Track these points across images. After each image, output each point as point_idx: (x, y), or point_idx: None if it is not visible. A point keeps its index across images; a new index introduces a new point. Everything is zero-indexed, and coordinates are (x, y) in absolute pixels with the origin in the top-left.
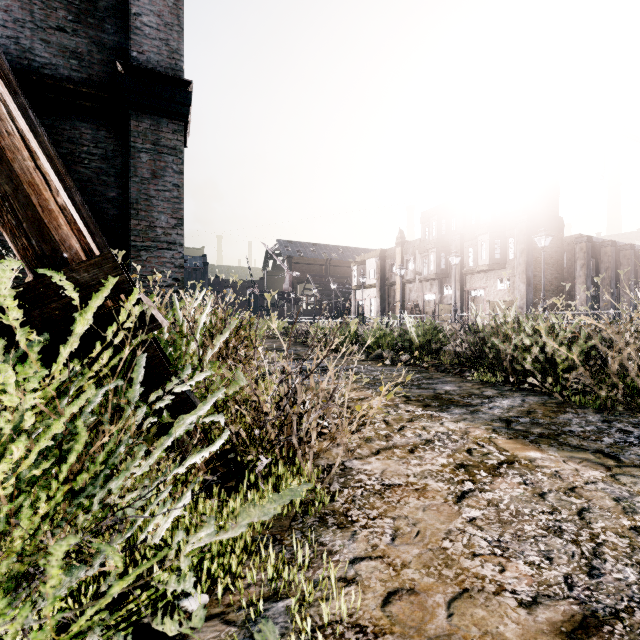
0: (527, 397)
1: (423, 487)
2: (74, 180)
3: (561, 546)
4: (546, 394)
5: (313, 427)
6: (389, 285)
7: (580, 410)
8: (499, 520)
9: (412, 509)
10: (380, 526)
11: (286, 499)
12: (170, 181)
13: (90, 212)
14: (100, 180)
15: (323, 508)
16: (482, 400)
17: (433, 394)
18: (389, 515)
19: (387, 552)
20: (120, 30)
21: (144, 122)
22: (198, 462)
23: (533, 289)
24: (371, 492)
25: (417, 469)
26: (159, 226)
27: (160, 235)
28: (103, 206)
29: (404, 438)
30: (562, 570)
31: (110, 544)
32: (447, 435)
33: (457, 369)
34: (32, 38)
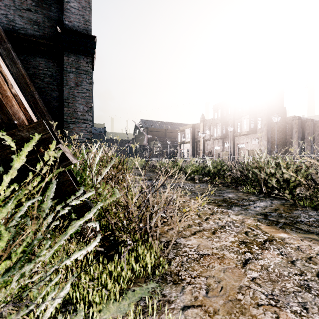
0: (273, 201)
1: (222, 256)
2: (35, 87)
3: (311, 299)
4: (283, 199)
5: (158, 221)
6: (197, 142)
7: (304, 208)
8: (270, 279)
9: (217, 271)
10: (198, 283)
11: (137, 297)
12: (85, 88)
13: (43, 104)
14: (49, 87)
15: (164, 270)
16: (249, 202)
17: (222, 199)
18: (203, 275)
19: (204, 302)
20: (59, 10)
21: (71, 57)
22: (78, 258)
23: (270, 143)
24: (192, 259)
25: (217, 244)
26: (79, 111)
27: (79, 115)
28: (50, 101)
29: (209, 225)
30: (316, 318)
31: (18, 315)
32: (232, 223)
33: (234, 185)
34: (14, 14)
